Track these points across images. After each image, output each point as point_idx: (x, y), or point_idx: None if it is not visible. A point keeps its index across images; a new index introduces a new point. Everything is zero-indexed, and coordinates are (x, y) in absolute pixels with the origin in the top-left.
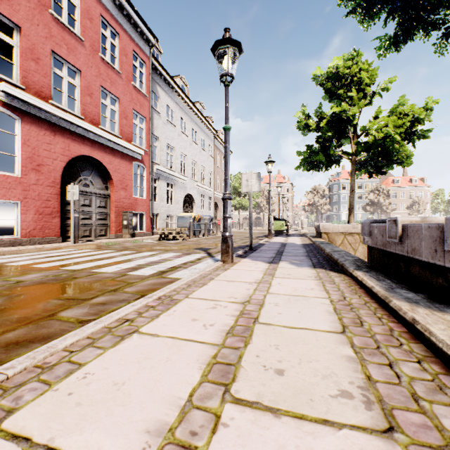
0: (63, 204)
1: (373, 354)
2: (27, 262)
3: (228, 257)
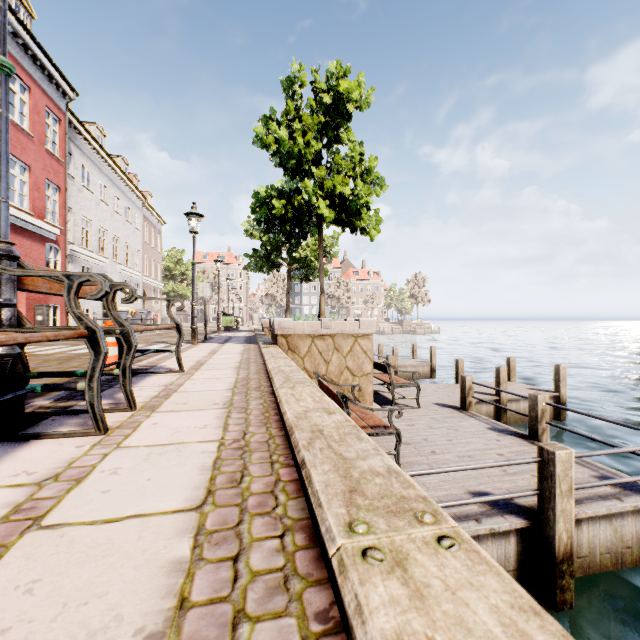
0: None
1: (247, 351)
2: None
3: (195, 341)
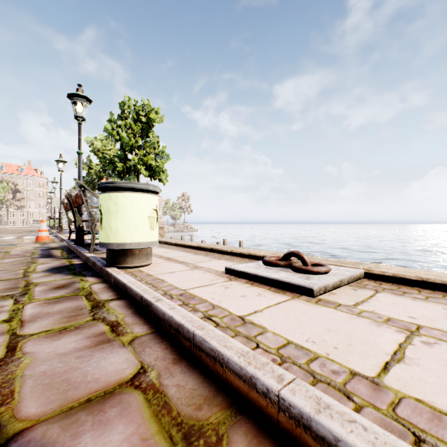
0: None
1: None
2: None
3: (62, 232)
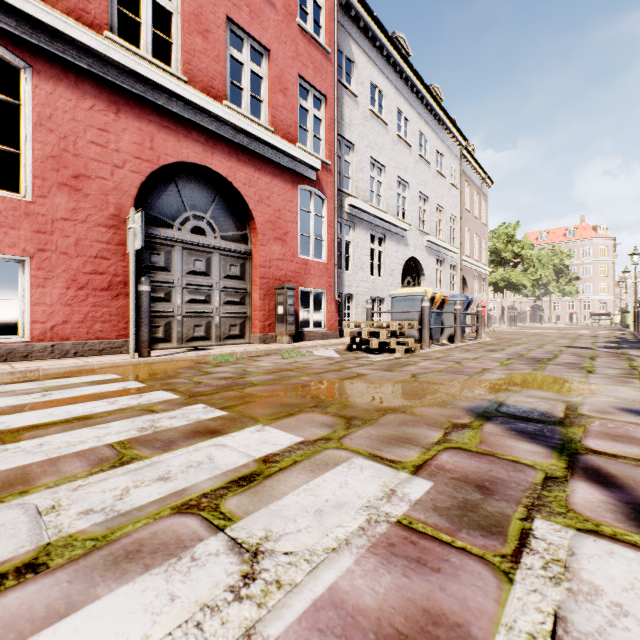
0: (145, 268)
1: None
2: None
3: None
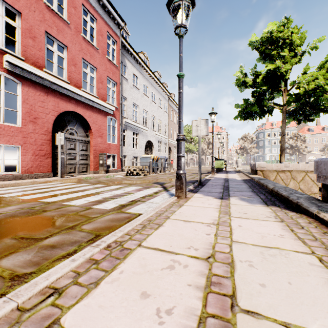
0: (54, 148)
1: None
2: (16, 194)
3: (182, 193)
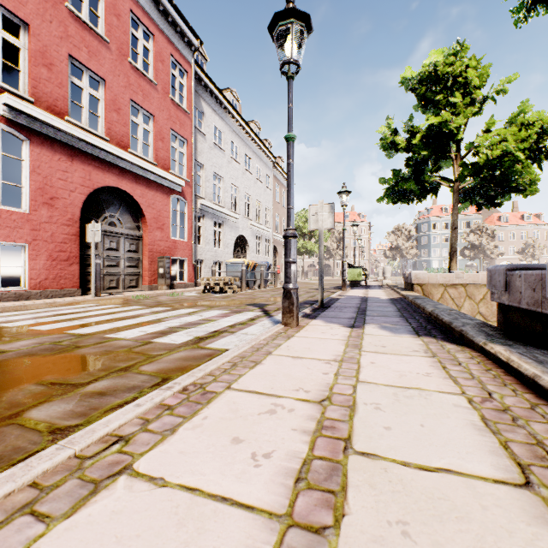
0: (83, 247)
1: None
2: (26, 322)
3: (291, 319)
